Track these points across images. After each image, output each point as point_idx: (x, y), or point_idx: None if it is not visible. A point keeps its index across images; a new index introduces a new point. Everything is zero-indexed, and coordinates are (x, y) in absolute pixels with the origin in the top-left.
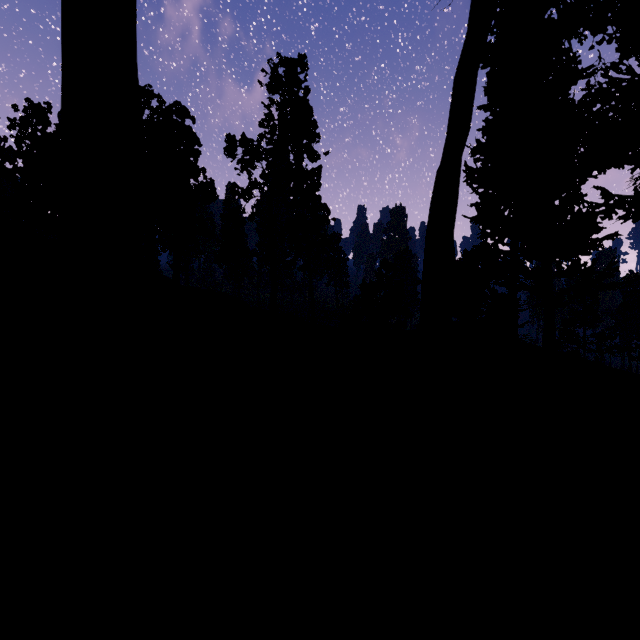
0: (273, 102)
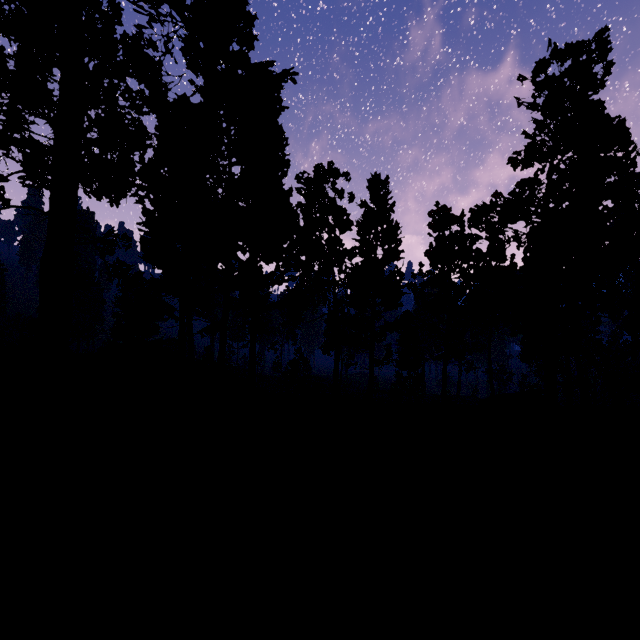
0: None
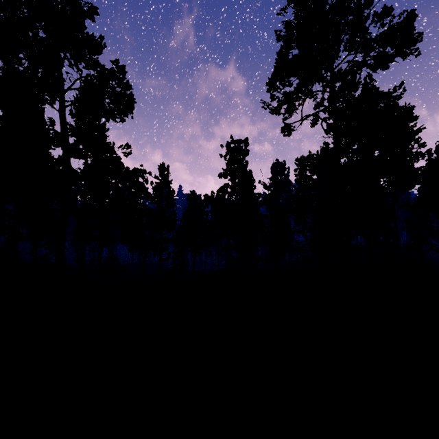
0: None
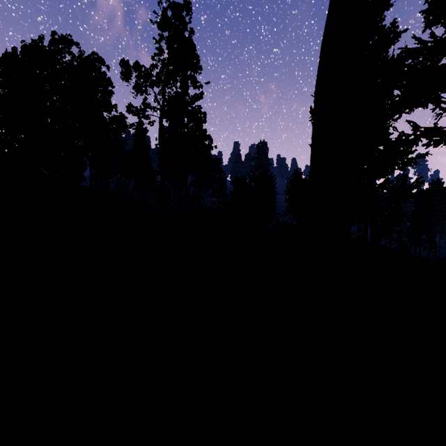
0: (163, 37)
